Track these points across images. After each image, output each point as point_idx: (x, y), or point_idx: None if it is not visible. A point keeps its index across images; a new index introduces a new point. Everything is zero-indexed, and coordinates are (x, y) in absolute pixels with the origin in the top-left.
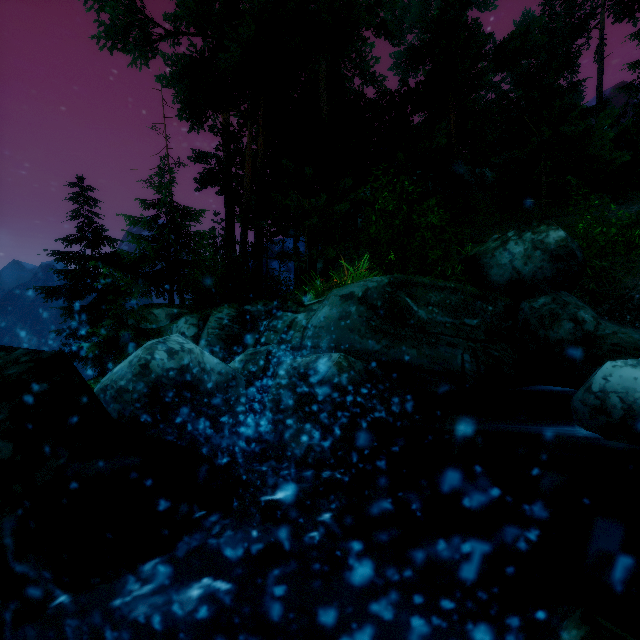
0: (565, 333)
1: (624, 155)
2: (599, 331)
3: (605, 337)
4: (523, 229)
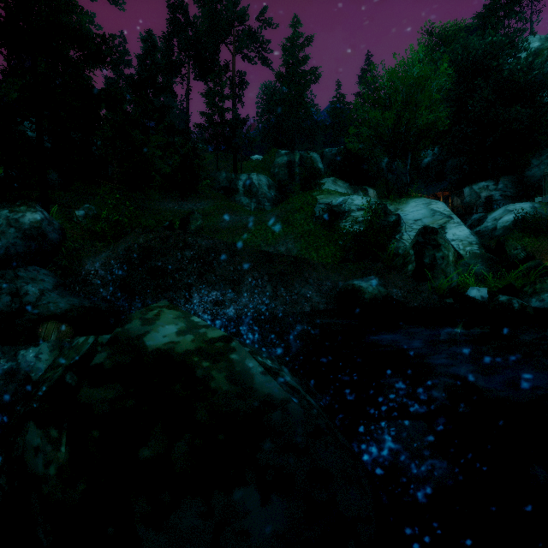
0: (3, 306)
1: (167, 168)
2: (40, 301)
3: (37, 307)
4: (5, 206)
